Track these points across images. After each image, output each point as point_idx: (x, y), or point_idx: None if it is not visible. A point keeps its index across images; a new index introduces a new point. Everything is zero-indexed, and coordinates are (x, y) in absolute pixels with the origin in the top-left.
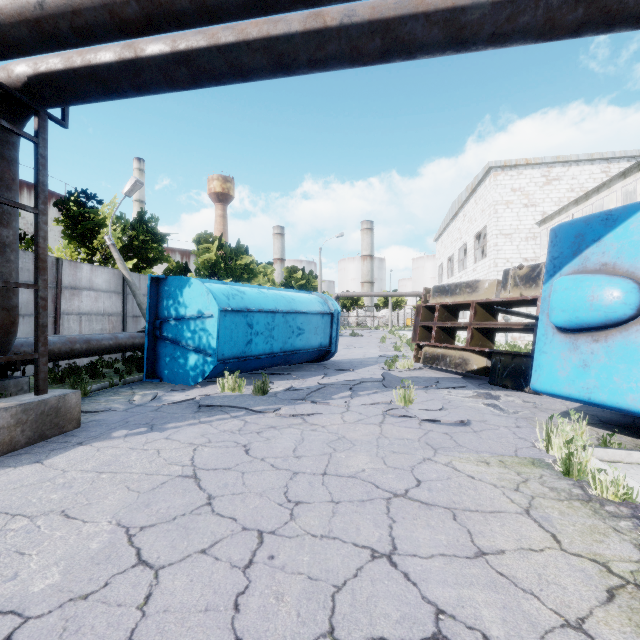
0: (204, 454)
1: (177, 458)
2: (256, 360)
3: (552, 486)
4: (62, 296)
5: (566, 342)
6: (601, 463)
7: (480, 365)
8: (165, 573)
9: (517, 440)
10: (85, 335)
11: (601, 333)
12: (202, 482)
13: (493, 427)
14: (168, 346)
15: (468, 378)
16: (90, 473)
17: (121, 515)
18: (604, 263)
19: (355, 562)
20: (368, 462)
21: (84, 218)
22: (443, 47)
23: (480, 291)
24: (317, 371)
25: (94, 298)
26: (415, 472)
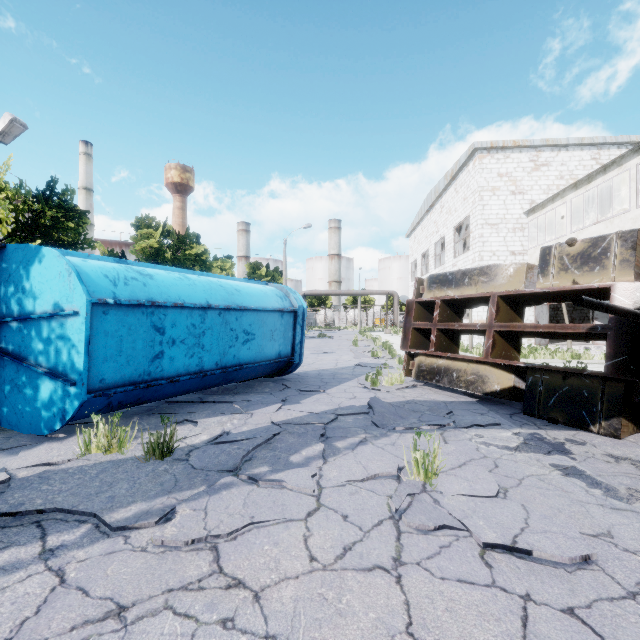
0: None
1: None
2: (172, 384)
3: None
4: None
5: None
6: None
7: (505, 384)
8: None
9: None
10: None
11: None
12: None
13: None
14: (7, 365)
15: (486, 402)
16: None
17: None
18: None
19: None
20: None
21: None
22: None
23: (502, 280)
24: (273, 393)
25: None
26: None
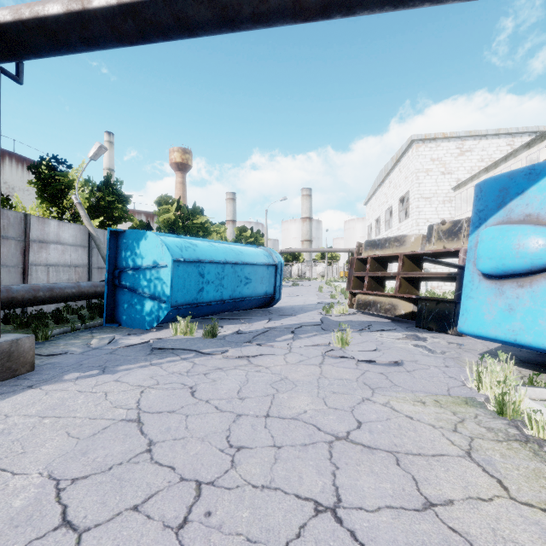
0: (150, 396)
1: (123, 401)
2: (207, 306)
3: (488, 426)
4: (30, 249)
5: (492, 288)
6: (533, 402)
7: (407, 310)
8: (89, 537)
9: (448, 379)
10: (49, 284)
11: (526, 279)
12: (145, 426)
13: (424, 367)
14: (126, 294)
15: (396, 322)
16: (33, 418)
17: (54, 465)
18: (528, 214)
19: (298, 518)
20: (309, 403)
21: (54, 180)
22: (382, 2)
23: (407, 245)
24: (263, 316)
25: (61, 251)
26: (355, 413)
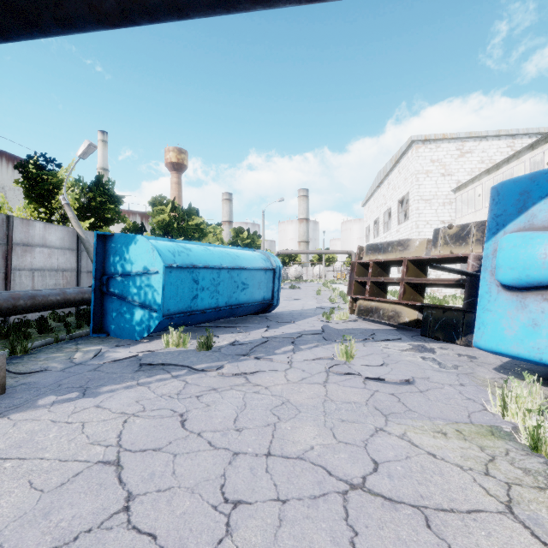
0: (134, 428)
1: (102, 434)
2: (202, 314)
3: (524, 466)
4: (13, 252)
5: (513, 300)
6: None
7: (412, 318)
8: None
9: (466, 402)
10: (31, 291)
11: None
12: (124, 472)
13: (438, 385)
14: (115, 301)
15: (400, 329)
16: None
17: (6, 534)
18: None
19: None
20: (316, 435)
21: (42, 180)
22: None
23: (411, 249)
24: (260, 323)
25: (47, 254)
26: (369, 449)
